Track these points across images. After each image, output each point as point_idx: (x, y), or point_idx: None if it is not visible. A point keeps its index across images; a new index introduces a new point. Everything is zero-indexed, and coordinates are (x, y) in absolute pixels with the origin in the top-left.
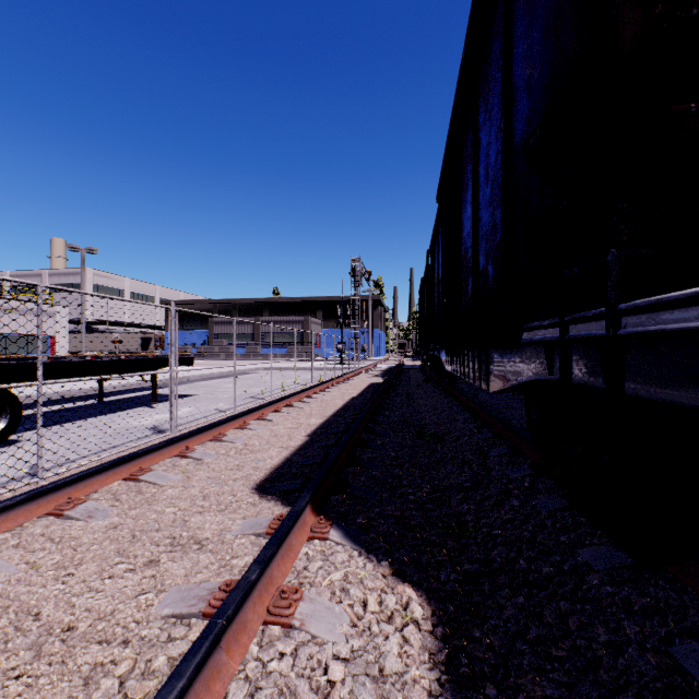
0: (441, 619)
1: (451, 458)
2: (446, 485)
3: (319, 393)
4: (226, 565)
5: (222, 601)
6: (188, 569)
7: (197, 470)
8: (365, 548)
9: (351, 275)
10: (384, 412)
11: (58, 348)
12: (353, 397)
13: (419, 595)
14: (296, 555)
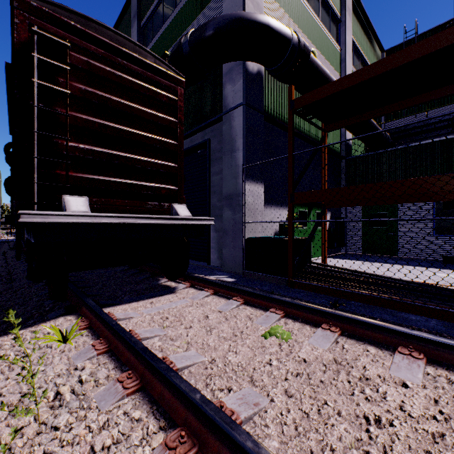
0: None
1: (1, 283)
2: None
3: None
4: None
5: None
6: None
7: None
8: None
9: None
10: None
11: None
12: None
13: None
14: None
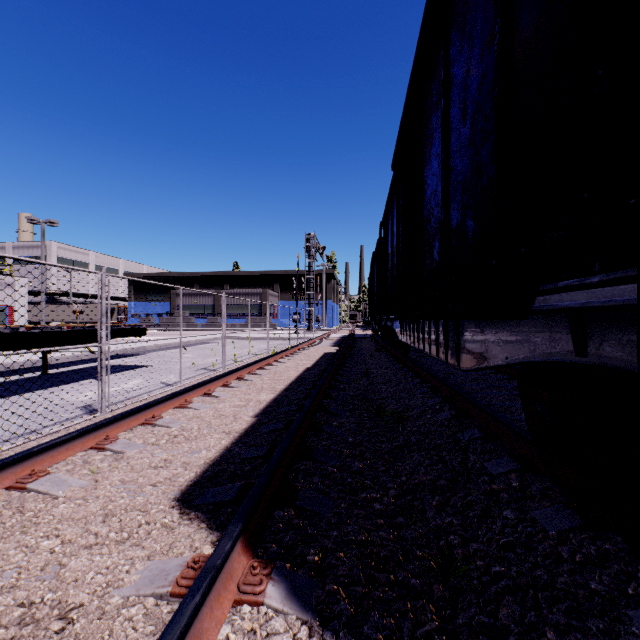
0: None
1: (416, 443)
2: (416, 483)
3: (273, 364)
4: None
5: None
6: None
7: (111, 468)
8: (318, 617)
9: (306, 250)
10: (339, 385)
11: (16, 319)
12: (307, 368)
13: None
14: None
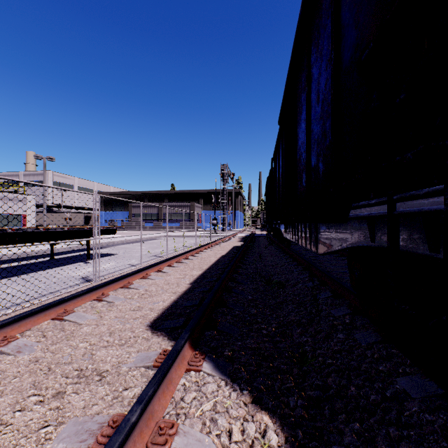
0: (293, 446)
1: (291, 300)
2: (288, 321)
3: (199, 253)
4: (118, 396)
5: (107, 437)
6: (87, 401)
7: (108, 310)
8: (230, 378)
9: (221, 175)
10: (243, 266)
11: (28, 223)
12: (222, 255)
13: (274, 422)
14: (175, 387)
